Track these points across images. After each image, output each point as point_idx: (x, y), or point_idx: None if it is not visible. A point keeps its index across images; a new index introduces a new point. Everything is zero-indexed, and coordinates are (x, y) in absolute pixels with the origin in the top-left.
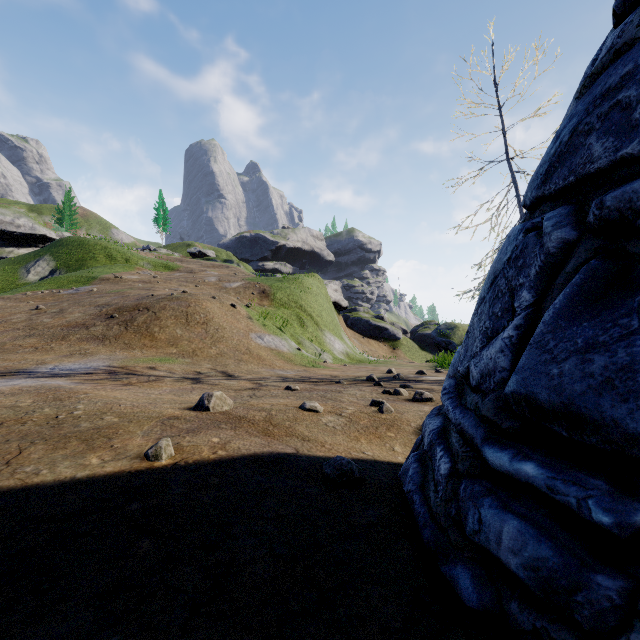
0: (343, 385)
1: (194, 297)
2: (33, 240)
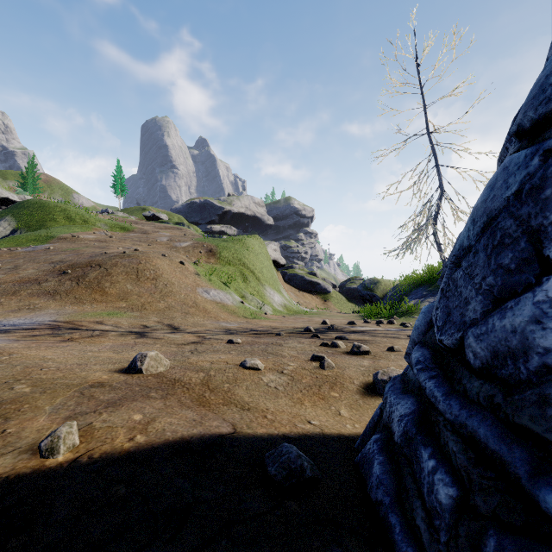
0: (283, 337)
1: (145, 255)
2: None
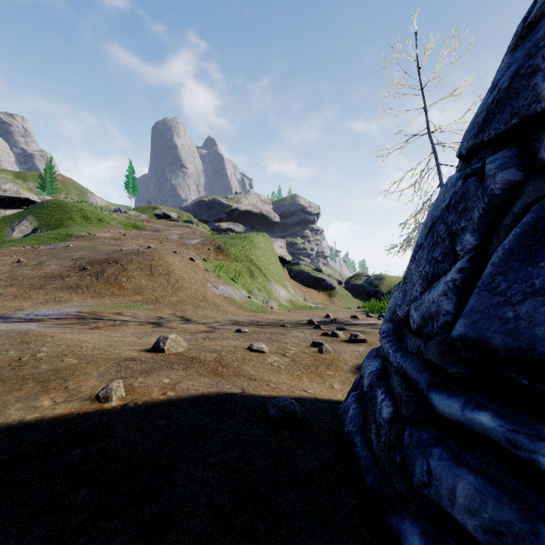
0: (287, 328)
1: (158, 252)
2: (18, 203)
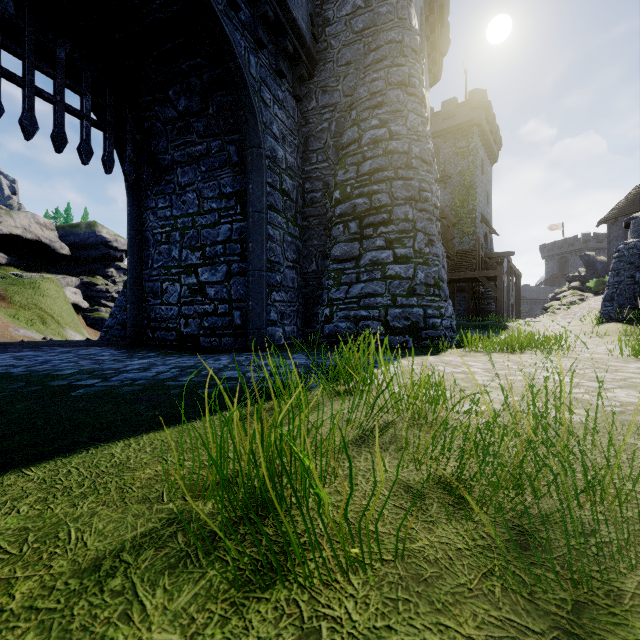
0: None
1: None
2: None
